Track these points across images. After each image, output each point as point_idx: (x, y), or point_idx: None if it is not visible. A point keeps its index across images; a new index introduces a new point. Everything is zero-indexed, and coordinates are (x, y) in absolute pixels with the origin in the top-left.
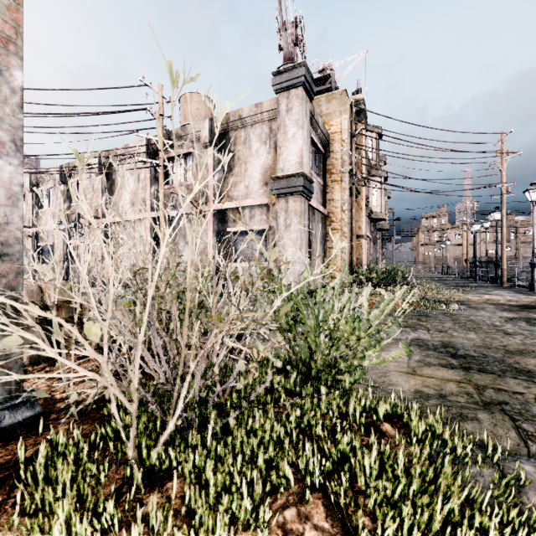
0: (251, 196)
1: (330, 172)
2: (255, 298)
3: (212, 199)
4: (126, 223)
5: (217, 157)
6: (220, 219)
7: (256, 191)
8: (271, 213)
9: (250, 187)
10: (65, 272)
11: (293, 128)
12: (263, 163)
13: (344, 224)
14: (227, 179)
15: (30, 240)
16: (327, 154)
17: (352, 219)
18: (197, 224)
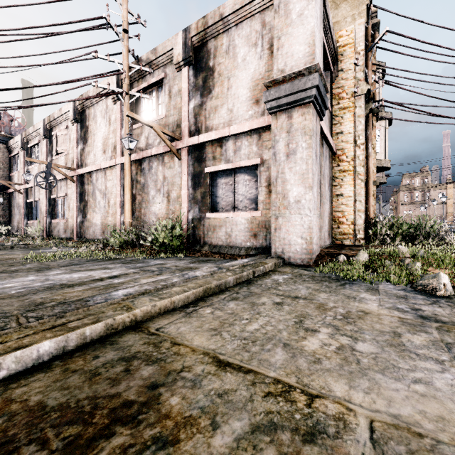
0: (236, 122)
1: (338, 98)
2: (241, 264)
3: (186, 133)
4: (98, 172)
5: (192, 78)
6: (196, 157)
7: (243, 114)
8: (264, 142)
9: (235, 109)
10: (48, 228)
11: (300, 2)
12: (252, 74)
13: (359, 163)
14: (205, 105)
15: (22, 197)
16: (335, 74)
17: (367, 158)
18: (169, 166)
